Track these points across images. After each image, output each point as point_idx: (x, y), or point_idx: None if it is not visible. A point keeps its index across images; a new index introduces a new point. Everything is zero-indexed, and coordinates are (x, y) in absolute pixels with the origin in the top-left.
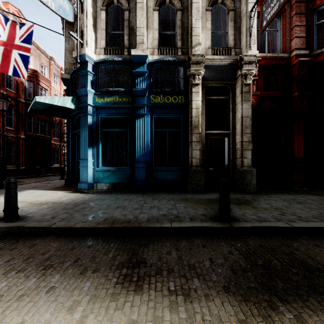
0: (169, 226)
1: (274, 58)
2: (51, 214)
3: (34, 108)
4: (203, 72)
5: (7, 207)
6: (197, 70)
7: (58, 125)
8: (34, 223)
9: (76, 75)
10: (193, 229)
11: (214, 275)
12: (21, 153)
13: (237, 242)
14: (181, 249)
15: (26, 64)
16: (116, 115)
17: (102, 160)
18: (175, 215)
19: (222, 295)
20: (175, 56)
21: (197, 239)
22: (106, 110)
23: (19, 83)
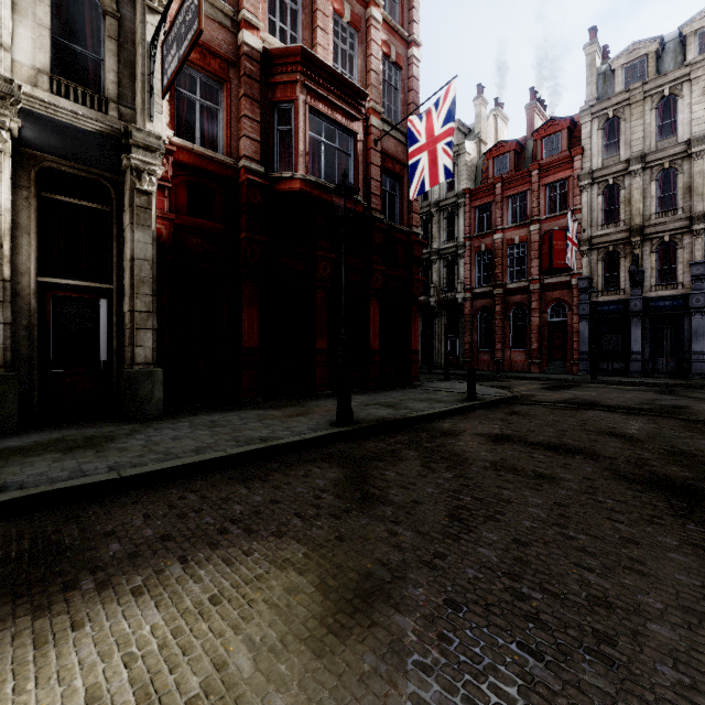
0: None
1: (209, 158)
2: None
3: None
4: (17, 124)
5: None
6: None
7: None
8: None
9: None
10: None
11: None
12: None
13: None
14: None
15: None
16: None
17: None
18: None
19: None
20: None
21: None
22: None
23: None
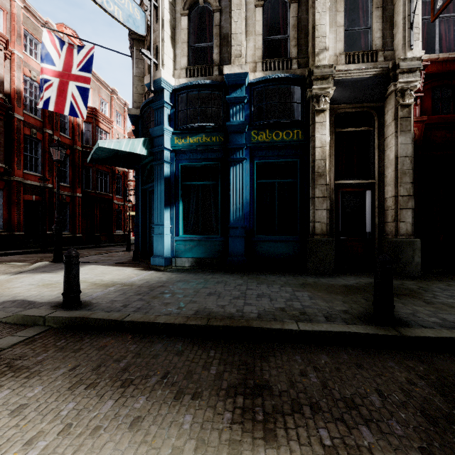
0: (295, 328)
1: (451, 60)
2: (121, 301)
3: (96, 156)
4: (333, 91)
5: (67, 289)
6: (322, 89)
7: (122, 179)
8: (102, 313)
9: (148, 109)
10: (334, 335)
11: (396, 423)
12: (77, 216)
13: (416, 363)
14: (322, 369)
15: (85, 98)
16: (202, 162)
17: (183, 225)
18: (300, 310)
19: None
20: (288, 71)
21: (343, 352)
22: (188, 155)
23: (76, 126)
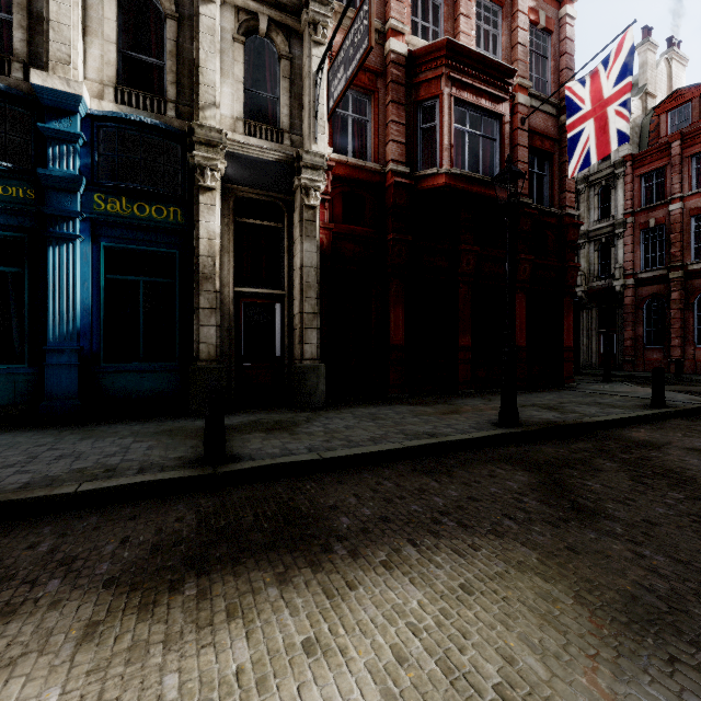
0: (70, 490)
1: (360, 168)
2: None
3: None
4: (224, 165)
5: None
6: (209, 159)
7: None
8: None
9: None
10: (128, 488)
11: (108, 564)
12: None
13: (210, 499)
14: (72, 533)
15: None
16: None
17: None
18: (110, 466)
19: (91, 594)
20: (160, 117)
21: (131, 507)
22: None
23: None
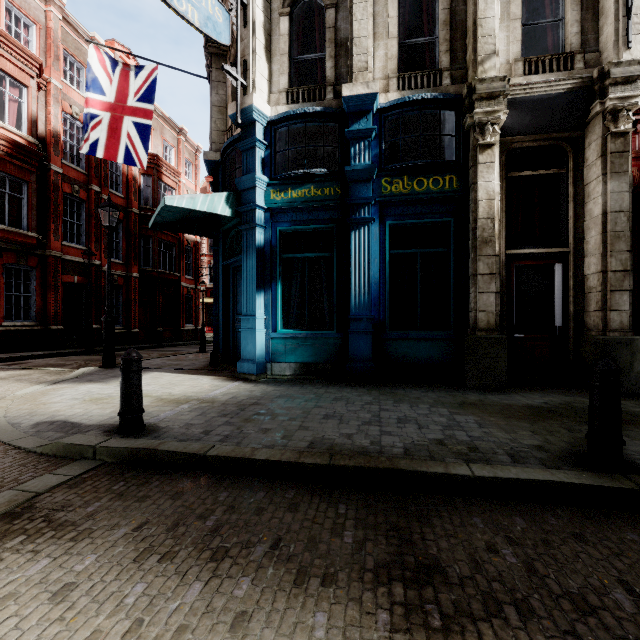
0: (467, 472)
1: None
2: (200, 424)
3: (160, 219)
4: (505, 115)
5: (125, 407)
6: (490, 113)
7: (193, 253)
8: (174, 442)
9: (232, 151)
10: (531, 485)
11: None
12: (133, 304)
13: None
14: (521, 542)
15: (146, 140)
16: (309, 225)
17: (282, 316)
18: (468, 444)
19: None
20: (436, 90)
21: (548, 513)
22: (289, 216)
23: (131, 180)
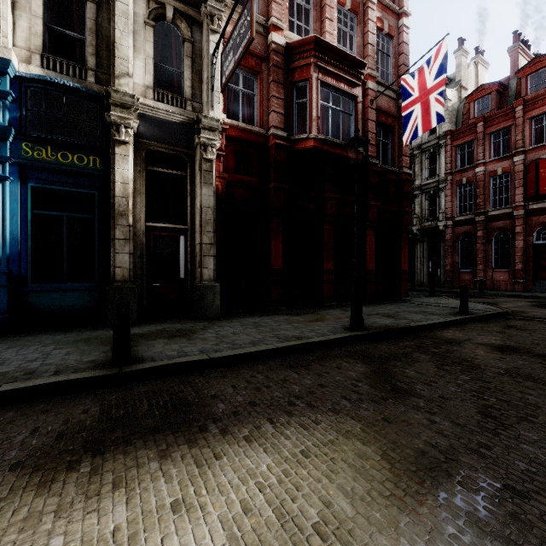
0: None
1: (248, 131)
2: None
3: None
4: (136, 124)
5: None
6: (123, 118)
7: None
8: None
9: None
10: (43, 387)
11: (17, 451)
12: None
13: (114, 394)
14: None
15: None
16: None
17: None
18: (30, 370)
19: None
20: (81, 82)
21: (44, 403)
22: None
23: None
